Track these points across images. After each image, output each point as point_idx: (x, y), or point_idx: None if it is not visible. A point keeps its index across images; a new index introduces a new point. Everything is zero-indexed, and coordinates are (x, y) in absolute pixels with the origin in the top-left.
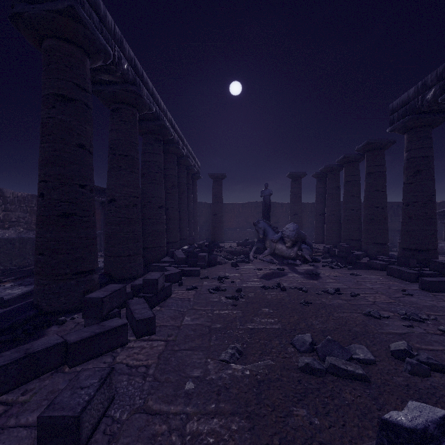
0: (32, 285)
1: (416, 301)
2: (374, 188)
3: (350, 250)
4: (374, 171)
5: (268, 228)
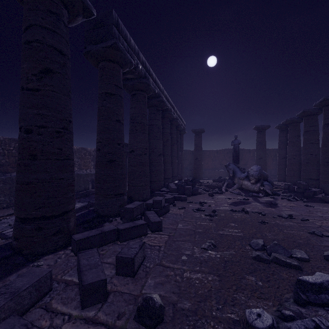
0: (85, 202)
1: None
2: None
3: (307, 187)
4: None
5: (236, 169)
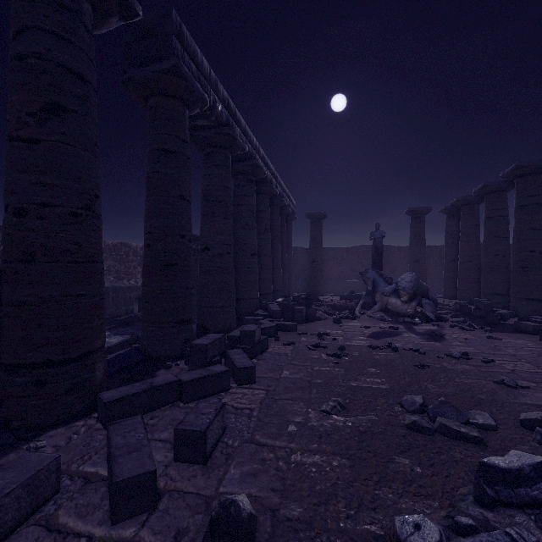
0: (126, 335)
1: None
2: (527, 225)
3: (491, 308)
4: (528, 203)
5: (378, 278)
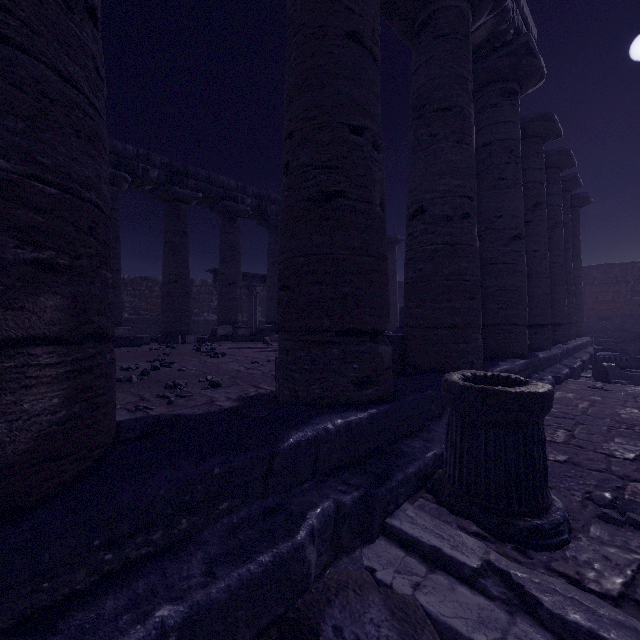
0: None
1: (229, 364)
2: None
3: None
4: None
5: None
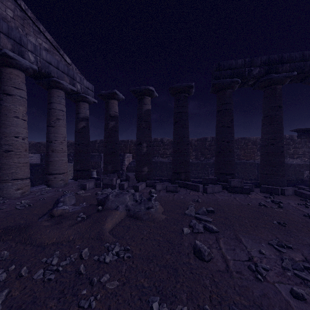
0: None
1: None
2: None
3: None
4: None
5: None
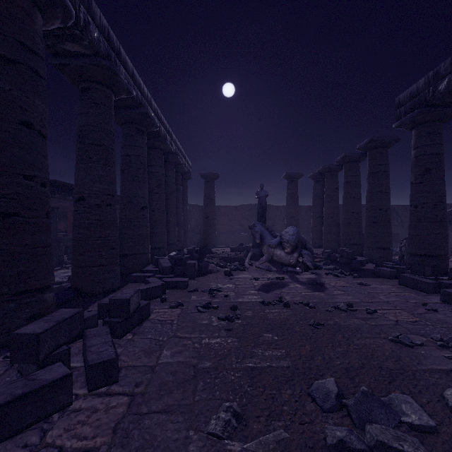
0: None
1: (445, 319)
2: (377, 188)
3: (352, 256)
4: (377, 170)
5: (265, 232)
